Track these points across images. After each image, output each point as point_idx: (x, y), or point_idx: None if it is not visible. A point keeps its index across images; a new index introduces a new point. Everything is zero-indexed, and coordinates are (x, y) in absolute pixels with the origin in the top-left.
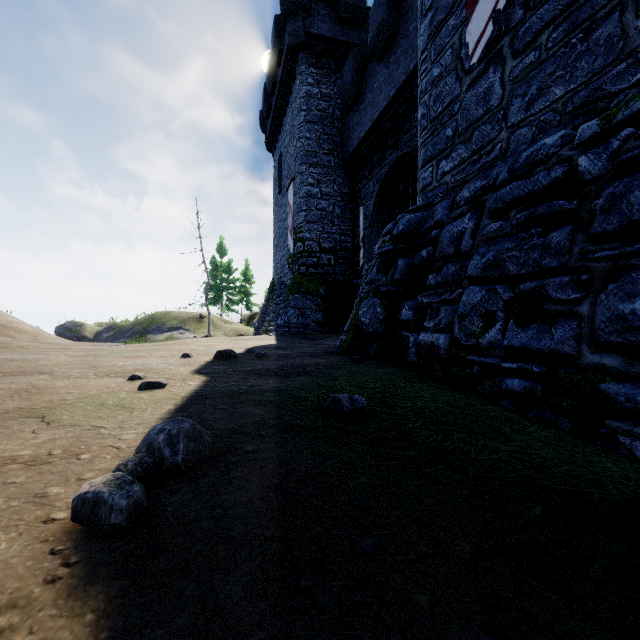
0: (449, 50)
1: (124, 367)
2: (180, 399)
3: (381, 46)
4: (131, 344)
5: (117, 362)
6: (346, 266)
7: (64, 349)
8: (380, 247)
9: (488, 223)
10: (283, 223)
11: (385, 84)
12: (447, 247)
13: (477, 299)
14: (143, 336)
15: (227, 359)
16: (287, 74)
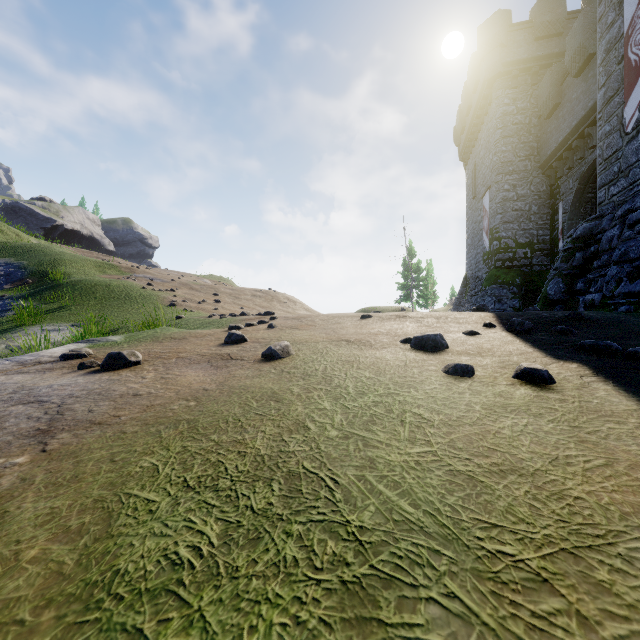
0: (615, 117)
1: None
2: None
3: (578, 66)
4: None
5: None
6: (543, 257)
7: None
8: (564, 246)
9: (625, 232)
10: (477, 225)
11: (583, 96)
12: (604, 245)
13: (614, 272)
14: None
15: None
16: (483, 99)
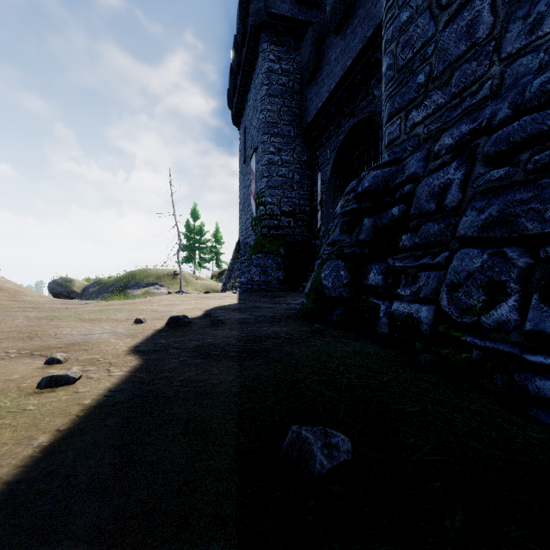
0: None
1: (62, 338)
2: (74, 415)
3: (338, 18)
4: (101, 302)
5: (64, 329)
6: (304, 228)
7: (32, 308)
8: (343, 206)
9: (485, 171)
10: (247, 189)
11: (342, 55)
12: (426, 203)
13: (475, 265)
14: (123, 291)
15: (179, 326)
16: (250, 53)
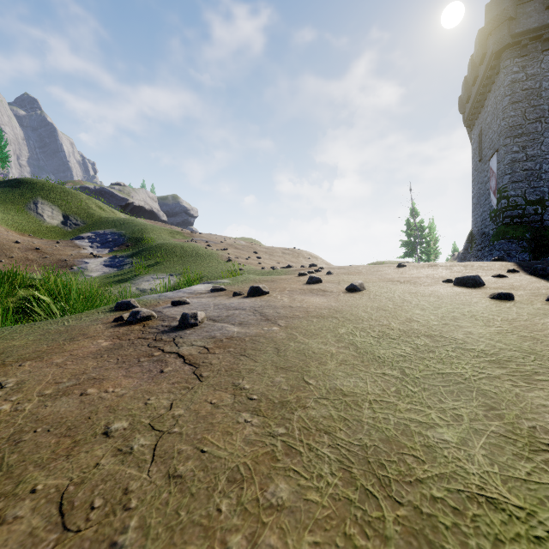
0: None
1: None
2: None
3: None
4: None
5: None
6: None
7: None
8: None
9: None
10: (484, 185)
11: None
12: None
13: None
14: None
15: None
16: (490, 70)
